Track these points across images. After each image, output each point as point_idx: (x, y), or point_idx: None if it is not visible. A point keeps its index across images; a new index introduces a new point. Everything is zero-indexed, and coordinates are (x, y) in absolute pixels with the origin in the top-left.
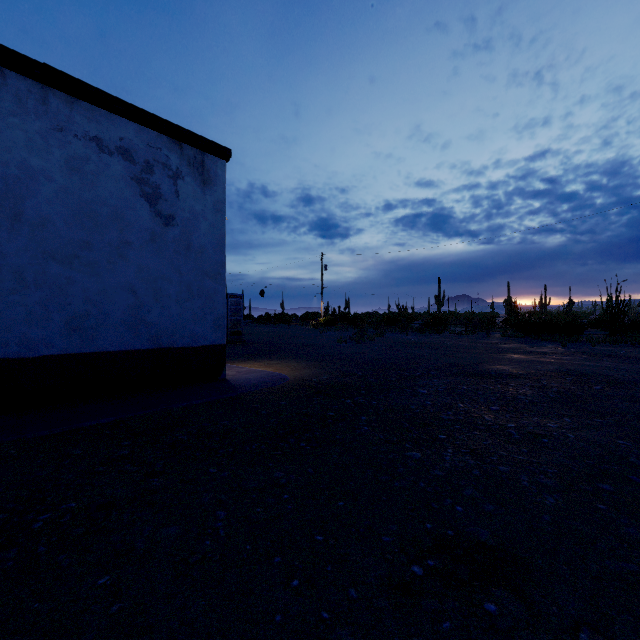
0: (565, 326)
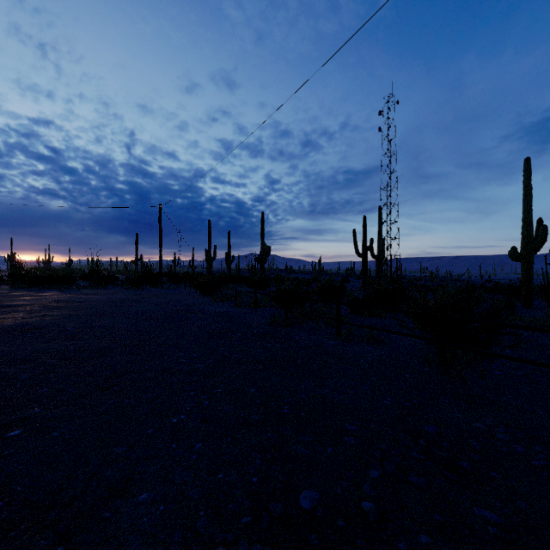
0: (63, 278)
